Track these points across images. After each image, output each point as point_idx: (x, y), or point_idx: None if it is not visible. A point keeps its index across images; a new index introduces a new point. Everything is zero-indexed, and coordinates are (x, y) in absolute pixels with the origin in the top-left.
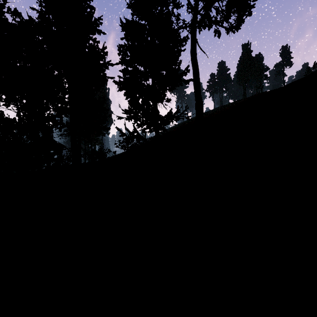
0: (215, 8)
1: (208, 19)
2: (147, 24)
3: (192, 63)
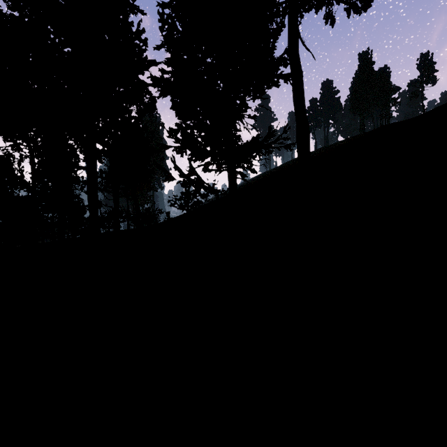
0: None
1: None
2: None
3: (291, 62)
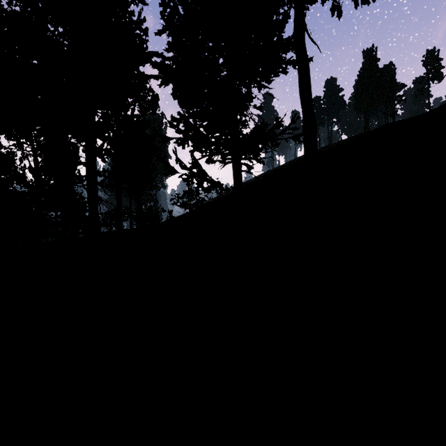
0: None
1: None
2: None
3: (297, 53)
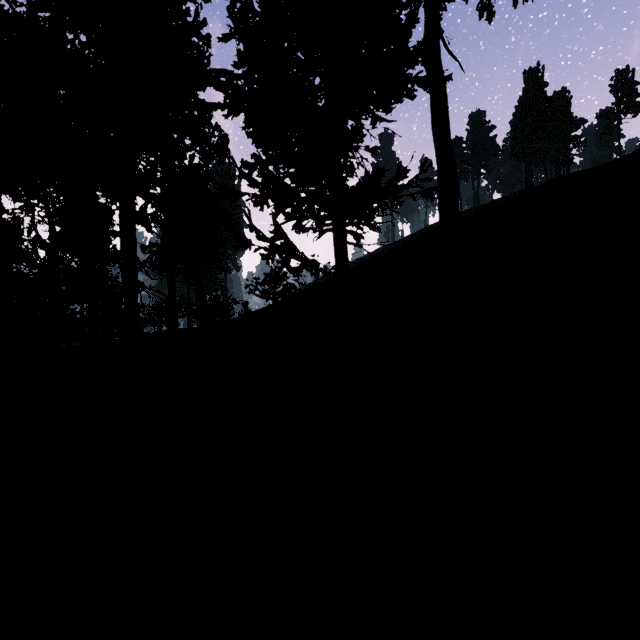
0: None
1: None
2: None
3: (428, 71)
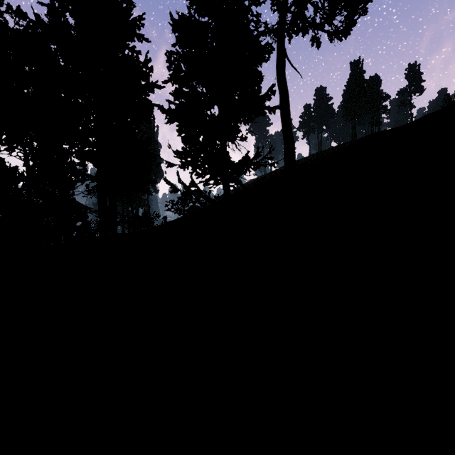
0: (313, 3)
1: (302, 20)
2: (211, 22)
3: (279, 84)
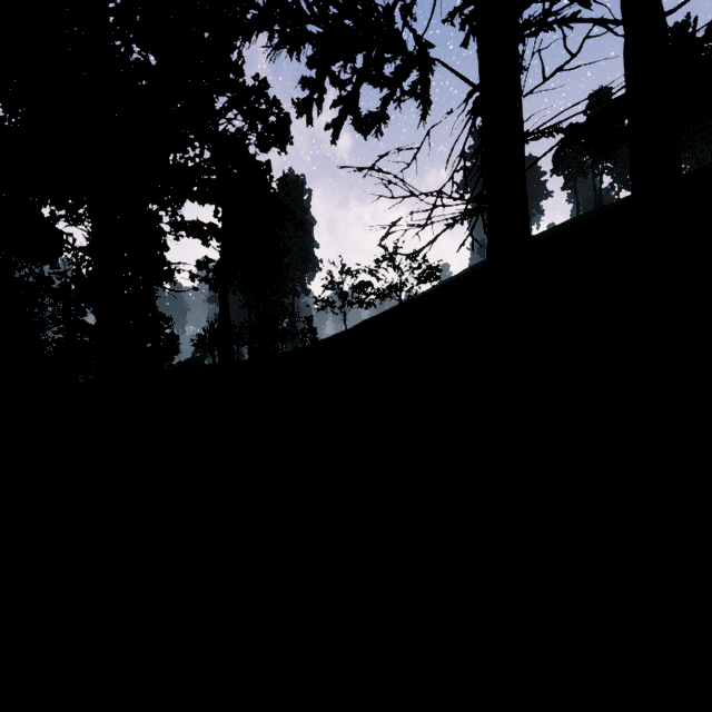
0: None
1: None
2: None
3: None
